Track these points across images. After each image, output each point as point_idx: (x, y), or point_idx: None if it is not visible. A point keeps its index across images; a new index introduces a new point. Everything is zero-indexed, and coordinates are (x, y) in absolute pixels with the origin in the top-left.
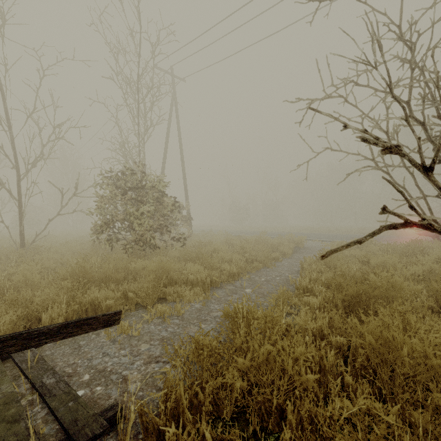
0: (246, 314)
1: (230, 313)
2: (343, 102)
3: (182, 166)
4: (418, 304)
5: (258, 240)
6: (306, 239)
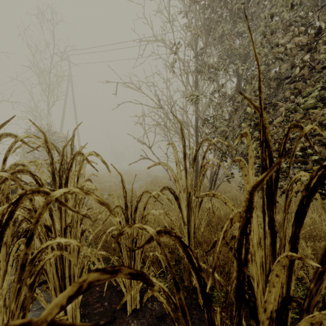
0: (115, 189)
1: (110, 189)
2: (154, 115)
3: (76, 124)
4: (175, 187)
5: (127, 172)
6: (156, 172)
